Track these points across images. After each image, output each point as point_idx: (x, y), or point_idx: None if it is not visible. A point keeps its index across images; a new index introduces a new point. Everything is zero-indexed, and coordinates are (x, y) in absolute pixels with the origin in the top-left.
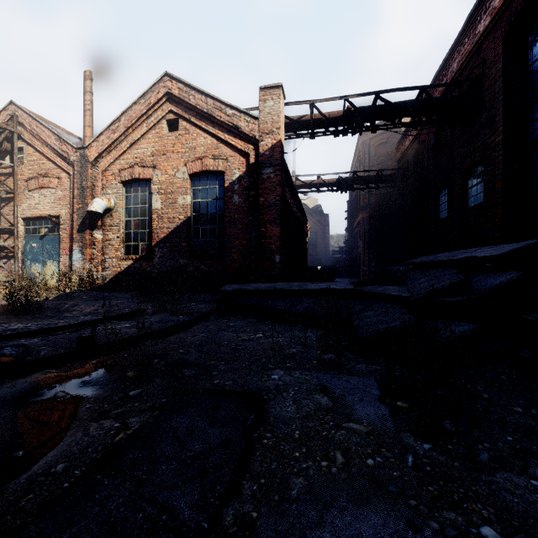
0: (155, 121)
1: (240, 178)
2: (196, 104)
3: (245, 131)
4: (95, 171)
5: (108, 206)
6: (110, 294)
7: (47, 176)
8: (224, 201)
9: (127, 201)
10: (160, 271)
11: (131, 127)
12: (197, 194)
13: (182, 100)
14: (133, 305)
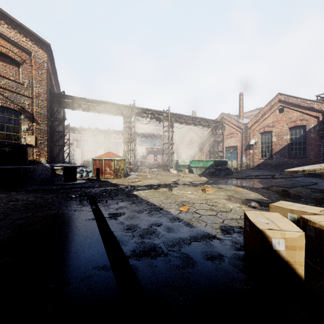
0: (273, 110)
1: (314, 127)
2: (292, 102)
3: (316, 109)
4: (250, 130)
5: (255, 142)
6: (259, 170)
7: (233, 133)
8: (306, 136)
9: (261, 139)
10: (276, 163)
11: (263, 114)
12: (292, 134)
13: (285, 101)
14: (269, 173)
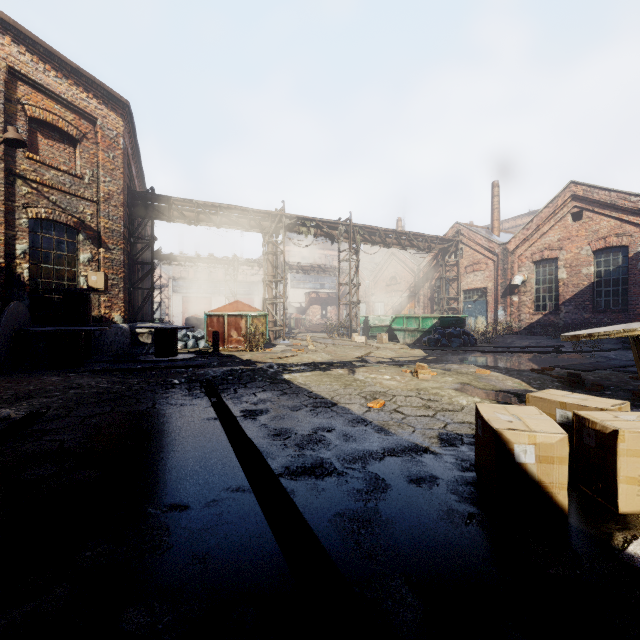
0: (561, 216)
1: None
2: (599, 199)
3: None
4: (512, 257)
5: (523, 279)
6: (530, 337)
7: (479, 263)
8: (628, 268)
9: (536, 274)
10: (566, 323)
11: (541, 224)
12: (600, 264)
13: (586, 197)
14: (552, 343)
